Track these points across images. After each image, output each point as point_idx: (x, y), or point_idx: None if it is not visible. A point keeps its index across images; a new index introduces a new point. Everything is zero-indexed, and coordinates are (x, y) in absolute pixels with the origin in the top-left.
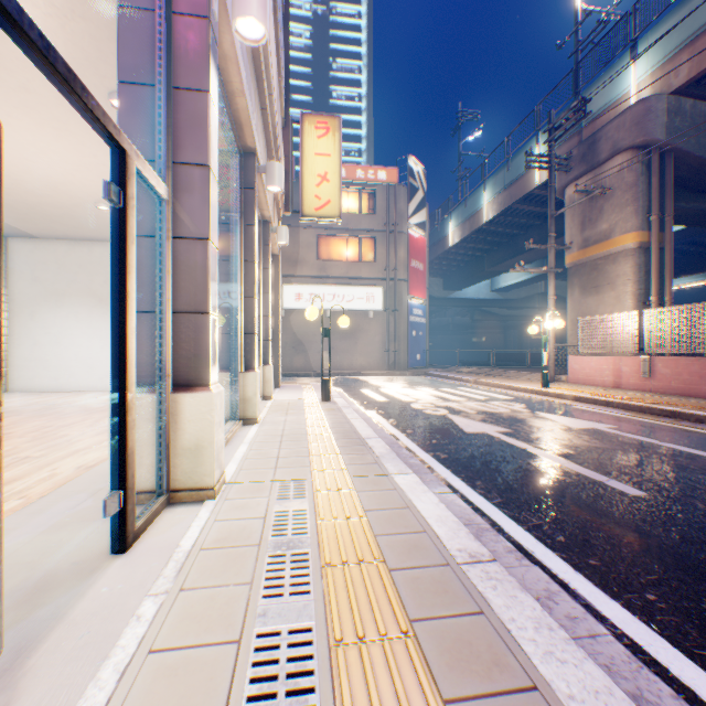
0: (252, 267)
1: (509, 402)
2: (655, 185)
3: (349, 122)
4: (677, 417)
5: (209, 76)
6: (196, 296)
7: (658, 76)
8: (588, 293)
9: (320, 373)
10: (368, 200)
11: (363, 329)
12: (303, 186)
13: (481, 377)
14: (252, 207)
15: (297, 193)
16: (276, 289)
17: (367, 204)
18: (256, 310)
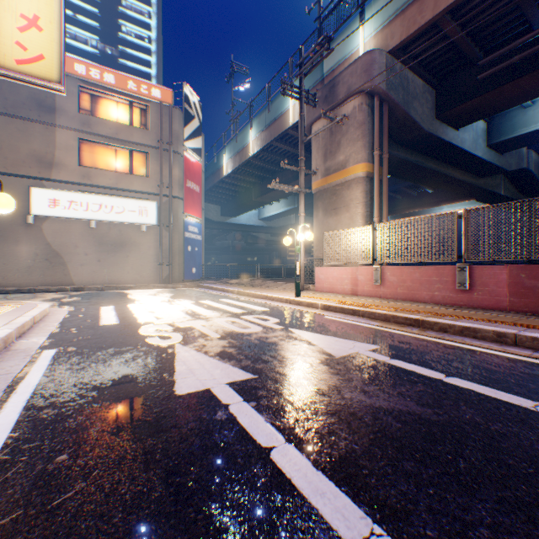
0: None
1: (264, 315)
2: (378, 126)
3: (139, 59)
4: (422, 326)
5: None
6: None
7: (379, 38)
8: (330, 215)
9: (79, 287)
10: (143, 115)
11: (136, 242)
12: None
13: (245, 288)
14: None
15: None
16: None
17: (142, 119)
18: None
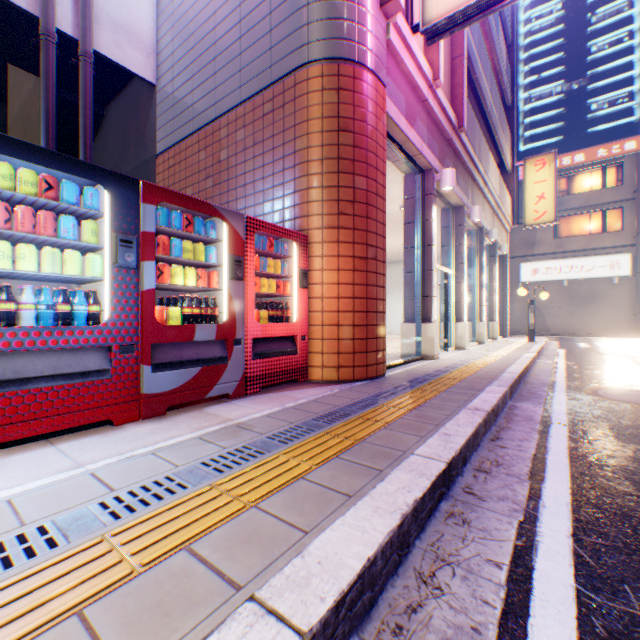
0: (481, 277)
1: None
2: None
3: (612, 70)
4: None
5: (463, 240)
6: (460, 297)
7: None
8: None
9: (553, 333)
10: (613, 172)
11: (604, 294)
12: (524, 207)
13: None
14: (481, 251)
15: None
16: (504, 276)
17: (611, 177)
18: (483, 295)
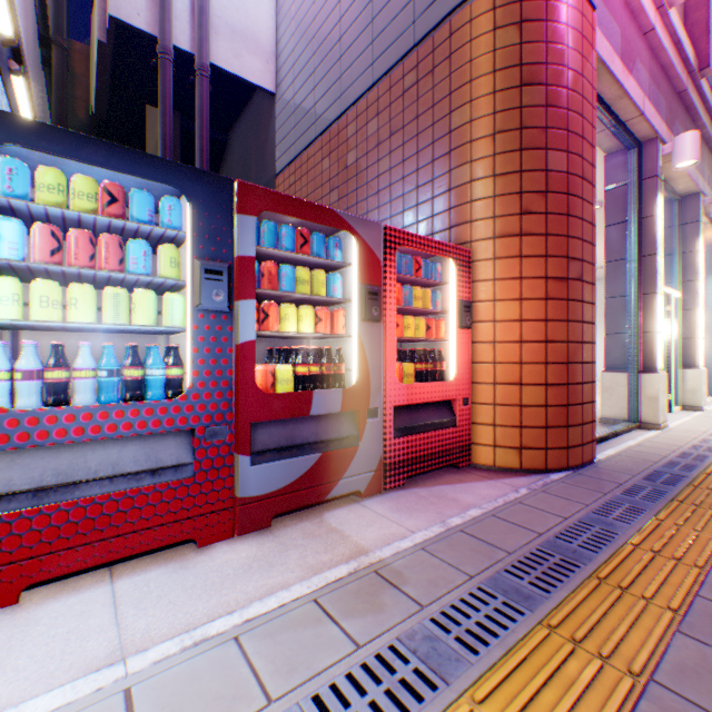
0: None
1: None
2: None
3: None
4: None
5: (697, 244)
6: (691, 331)
7: None
8: None
9: None
10: None
11: None
12: None
13: None
14: None
15: None
16: None
17: None
18: None
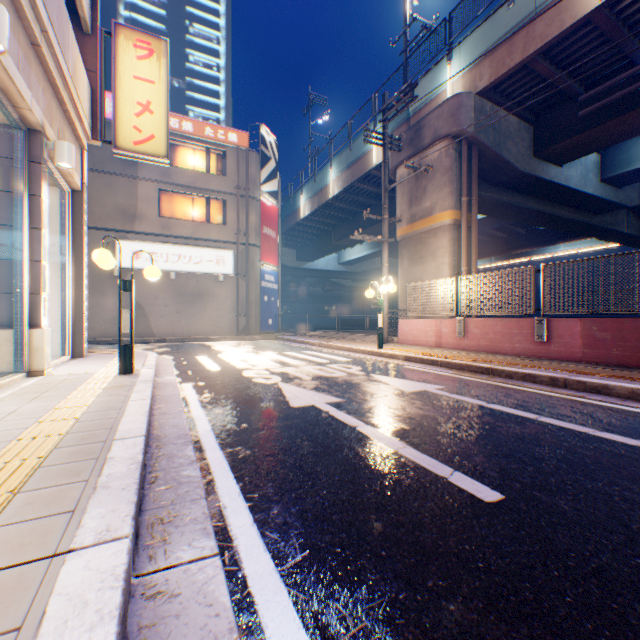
0: None
1: (347, 364)
2: (466, 171)
3: (207, 90)
4: (491, 373)
5: None
6: None
7: (467, 78)
8: (415, 264)
9: (162, 339)
10: (219, 161)
11: (213, 293)
12: (118, 113)
13: (326, 340)
14: None
15: None
16: (78, 234)
17: (218, 165)
18: None
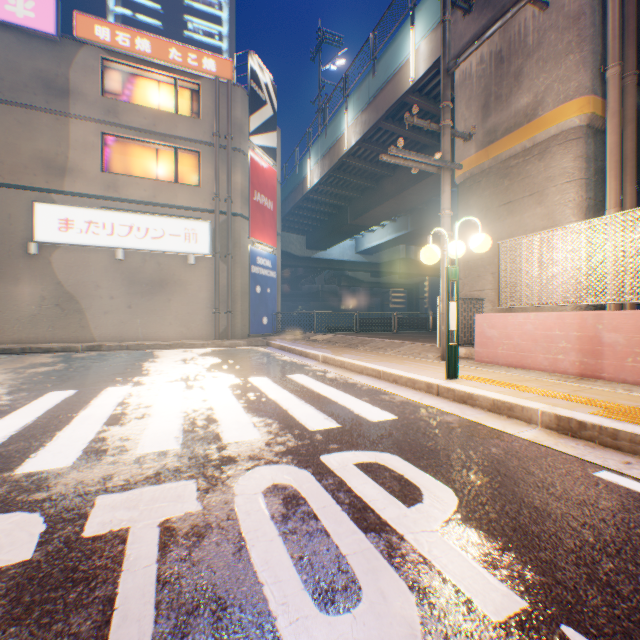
0: None
1: (390, 450)
2: (618, 15)
3: None
4: None
5: None
6: None
7: None
8: (495, 216)
9: (95, 346)
10: (192, 99)
11: (181, 280)
12: None
13: (337, 350)
14: None
15: (65, 61)
16: None
17: (190, 105)
18: None
